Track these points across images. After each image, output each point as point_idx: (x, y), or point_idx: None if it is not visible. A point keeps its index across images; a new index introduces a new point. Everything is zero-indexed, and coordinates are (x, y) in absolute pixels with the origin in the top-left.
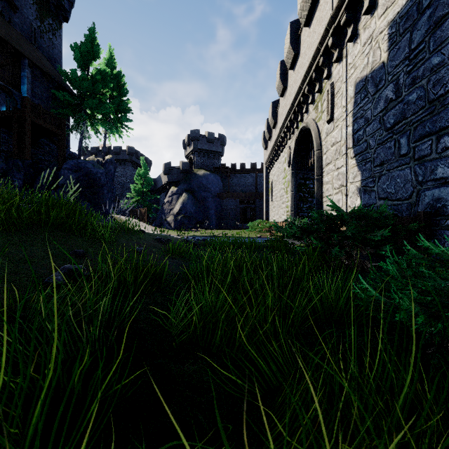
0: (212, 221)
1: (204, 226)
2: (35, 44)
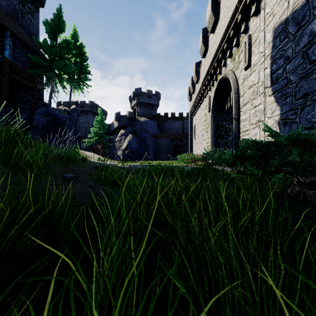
0: (151, 154)
1: (144, 159)
2: (18, 22)
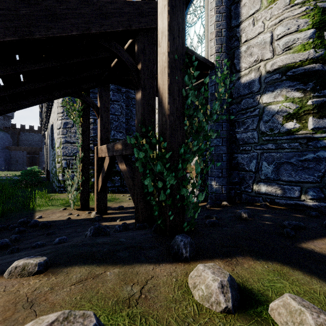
0: (2, 165)
1: None
2: None
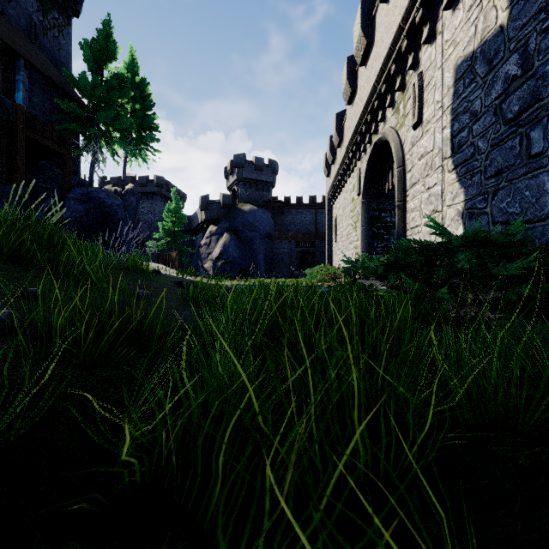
0: (261, 268)
1: (250, 275)
2: (36, 43)
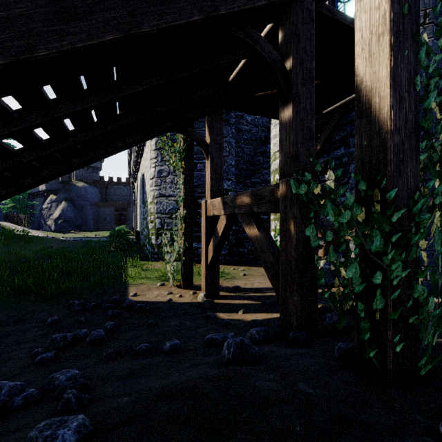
0: (91, 224)
1: (83, 229)
2: None
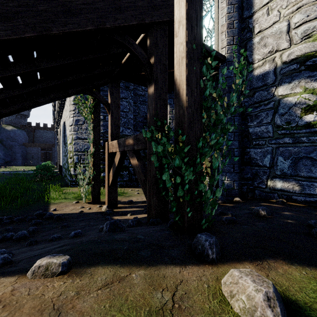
0: (19, 161)
1: (12, 164)
2: None
